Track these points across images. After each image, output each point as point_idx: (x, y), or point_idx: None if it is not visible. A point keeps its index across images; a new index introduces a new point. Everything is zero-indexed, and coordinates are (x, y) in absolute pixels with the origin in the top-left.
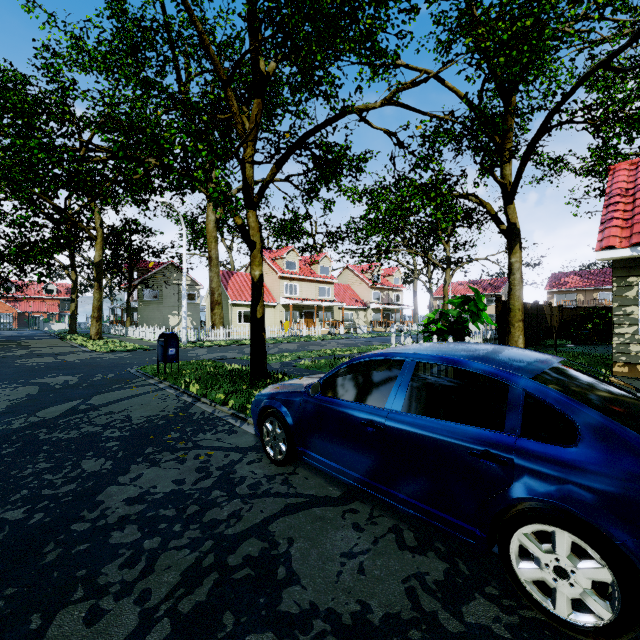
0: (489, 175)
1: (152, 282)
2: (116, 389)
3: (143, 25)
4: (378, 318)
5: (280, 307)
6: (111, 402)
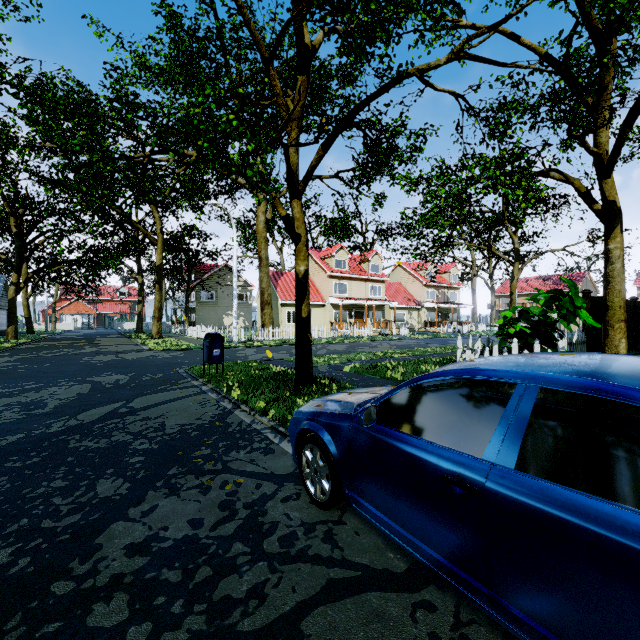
0: (574, 148)
1: (208, 284)
2: (160, 391)
3: (198, 36)
4: (433, 318)
5: (329, 307)
6: (151, 406)
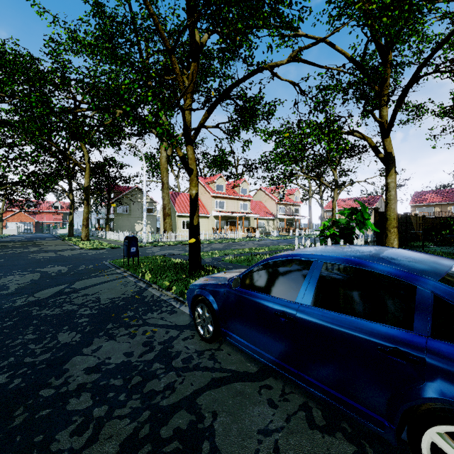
0: (369, 117)
1: (124, 200)
2: (93, 276)
3: (117, 20)
4: (283, 225)
5: (212, 218)
6: (88, 286)
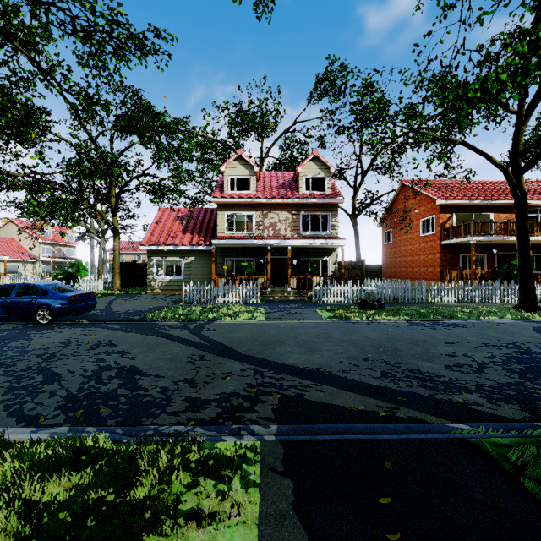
0: None
1: None
2: None
3: None
4: (49, 270)
5: None
6: None
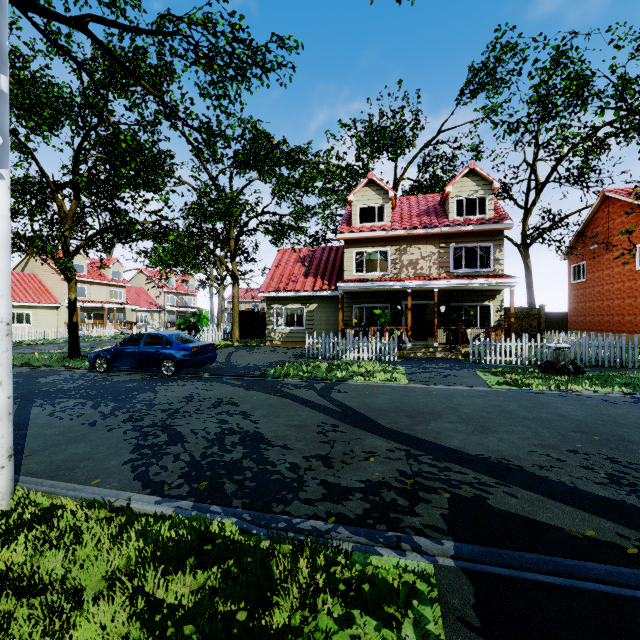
0: None
1: None
2: None
3: None
4: (173, 319)
5: (65, 309)
6: None
